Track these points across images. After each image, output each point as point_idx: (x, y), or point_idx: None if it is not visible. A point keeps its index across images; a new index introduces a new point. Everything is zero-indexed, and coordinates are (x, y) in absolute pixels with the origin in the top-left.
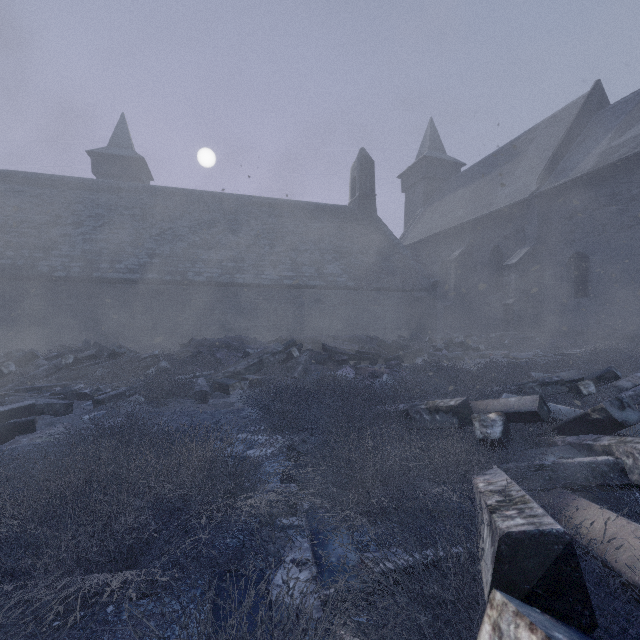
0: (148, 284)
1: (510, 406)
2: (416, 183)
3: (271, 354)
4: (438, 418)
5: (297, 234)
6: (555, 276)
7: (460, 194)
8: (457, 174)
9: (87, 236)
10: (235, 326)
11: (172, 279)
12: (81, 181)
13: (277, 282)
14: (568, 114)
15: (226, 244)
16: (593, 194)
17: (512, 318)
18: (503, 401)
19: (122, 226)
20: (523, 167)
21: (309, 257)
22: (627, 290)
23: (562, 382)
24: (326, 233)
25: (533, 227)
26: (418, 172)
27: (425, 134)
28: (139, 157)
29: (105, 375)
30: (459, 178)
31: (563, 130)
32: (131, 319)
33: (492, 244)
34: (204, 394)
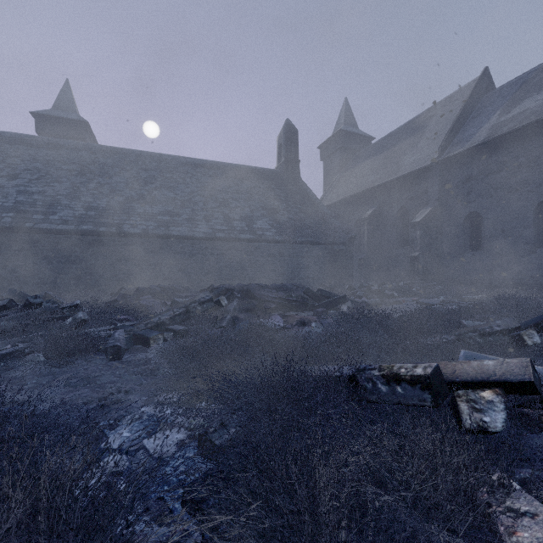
0: (83, 235)
1: (489, 372)
2: (333, 153)
3: (198, 303)
4: (400, 390)
5: (229, 192)
6: (453, 232)
7: (371, 162)
8: (368, 146)
9: (21, 188)
10: (170, 276)
11: (107, 230)
12: (19, 137)
13: (210, 235)
14: (462, 95)
15: (162, 199)
16: (486, 162)
17: (418, 268)
18: (476, 365)
19: (59, 180)
20: (425, 139)
21: (240, 213)
22: (515, 244)
23: (504, 332)
24: (256, 192)
25: (435, 190)
26: (335, 143)
27: (341, 111)
28: (82, 120)
29: (8, 328)
30: (370, 149)
31: (458, 108)
32: (65, 269)
33: (399, 205)
34: (117, 350)
